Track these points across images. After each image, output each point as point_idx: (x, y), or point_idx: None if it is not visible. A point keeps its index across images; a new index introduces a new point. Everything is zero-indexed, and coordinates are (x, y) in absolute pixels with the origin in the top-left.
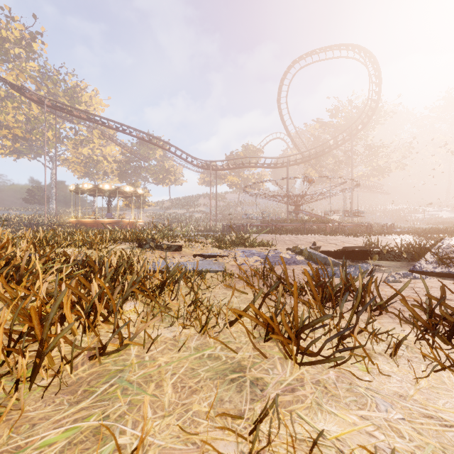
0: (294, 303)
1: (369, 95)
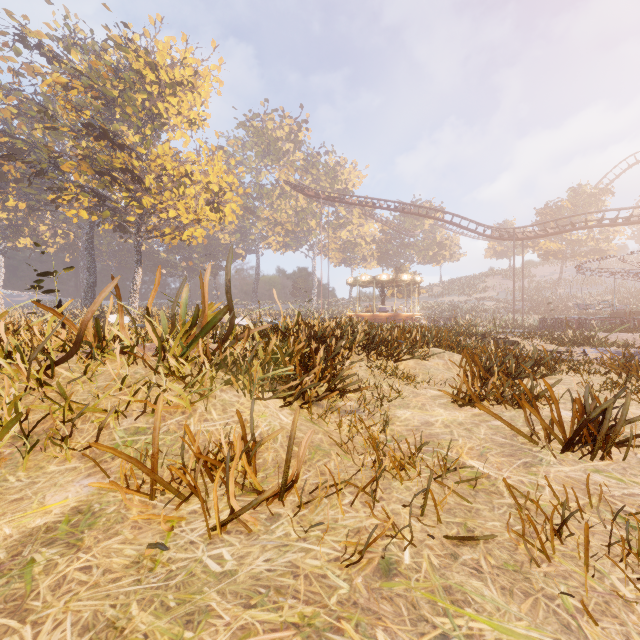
0: None
1: None
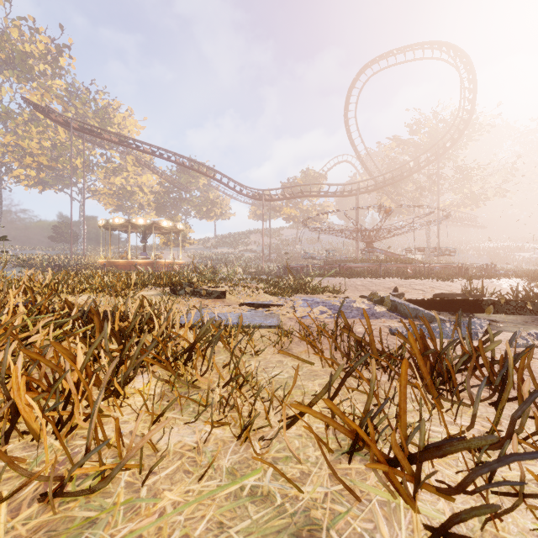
0: (400, 396)
1: (460, 104)
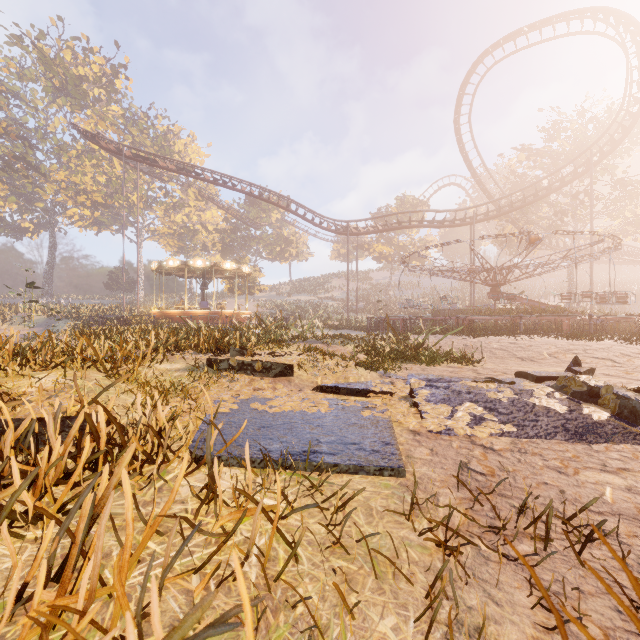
0: None
1: (626, 90)
